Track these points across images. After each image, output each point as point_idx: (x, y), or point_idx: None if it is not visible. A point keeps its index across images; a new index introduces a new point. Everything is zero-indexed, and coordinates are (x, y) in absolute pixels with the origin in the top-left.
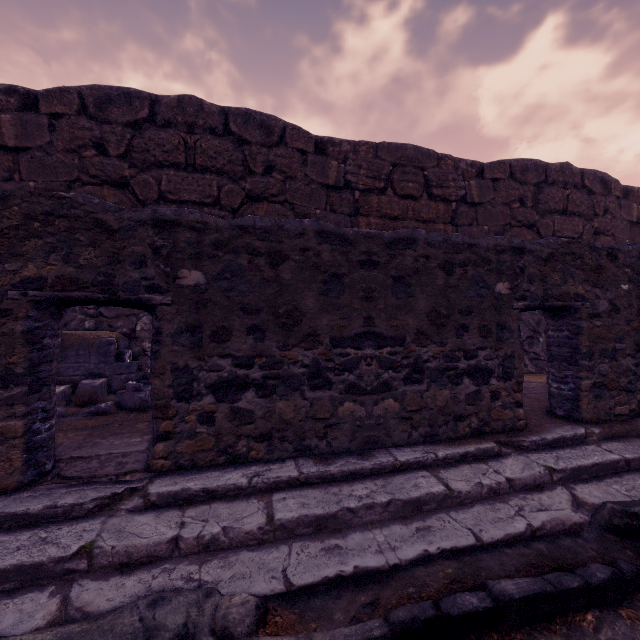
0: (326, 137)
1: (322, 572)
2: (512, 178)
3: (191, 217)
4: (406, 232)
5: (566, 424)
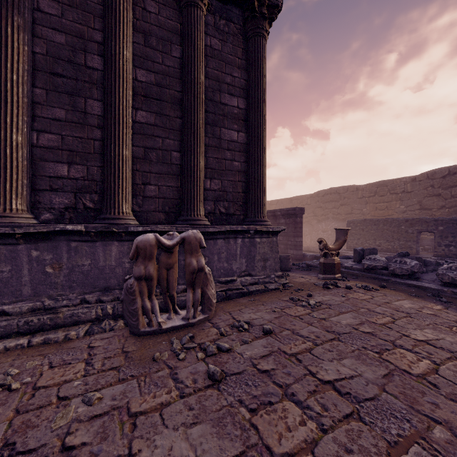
0: None
1: None
2: None
3: (440, 219)
4: None
5: None
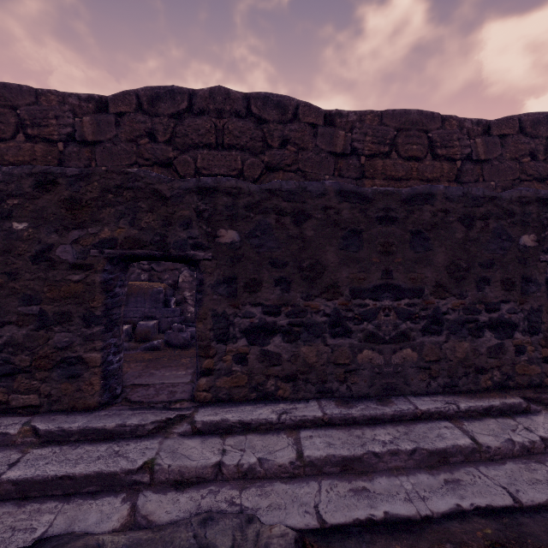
0: (334, 110)
1: (353, 513)
2: (522, 133)
3: (228, 184)
4: (424, 188)
5: None
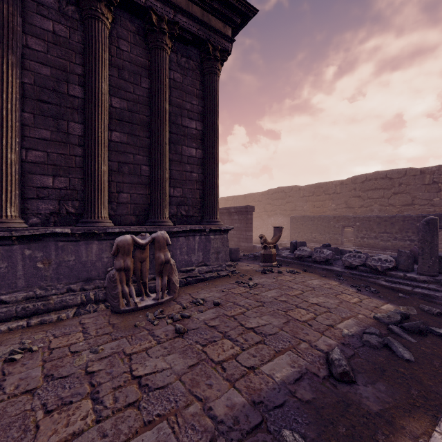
0: (424, 168)
1: None
2: None
3: (358, 216)
4: (394, 215)
5: None
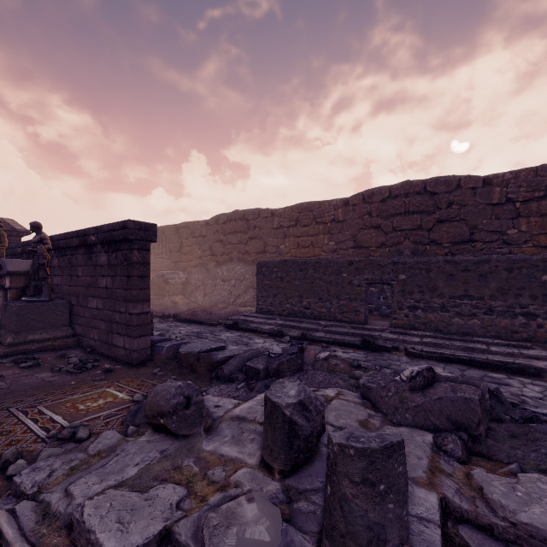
0: (491, 175)
1: (431, 350)
2: None
3: (402, 260)
4: (485, 257)
5: None
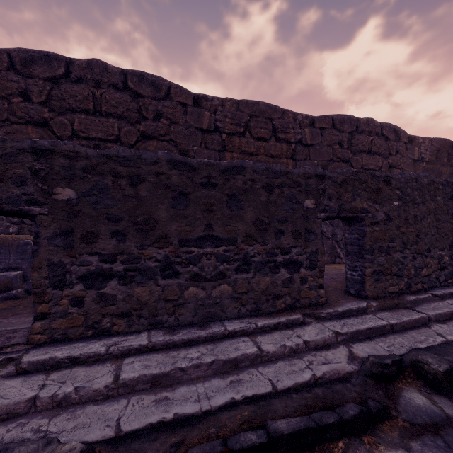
0: (201, 94)
1: (148, 419)
2: (334, 127)
3: (65, 147)
4: (238, 162)
5: (355, 300)
